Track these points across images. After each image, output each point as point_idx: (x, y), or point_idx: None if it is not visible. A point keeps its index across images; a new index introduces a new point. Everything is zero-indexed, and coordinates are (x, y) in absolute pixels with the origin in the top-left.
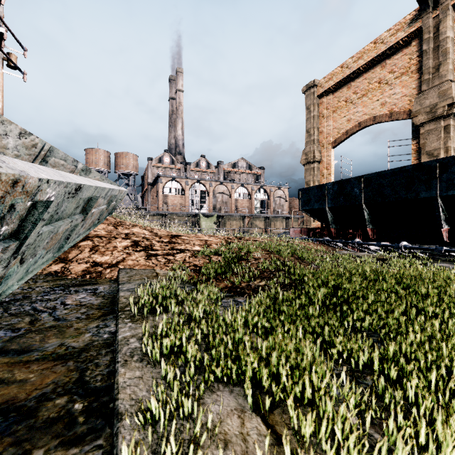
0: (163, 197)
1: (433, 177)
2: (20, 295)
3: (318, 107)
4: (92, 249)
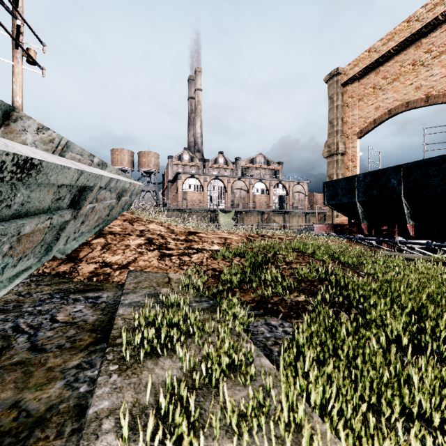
0: (183, 194)
1: None
2: (12, 304)
3: (342, 96)
4: (103, 247)
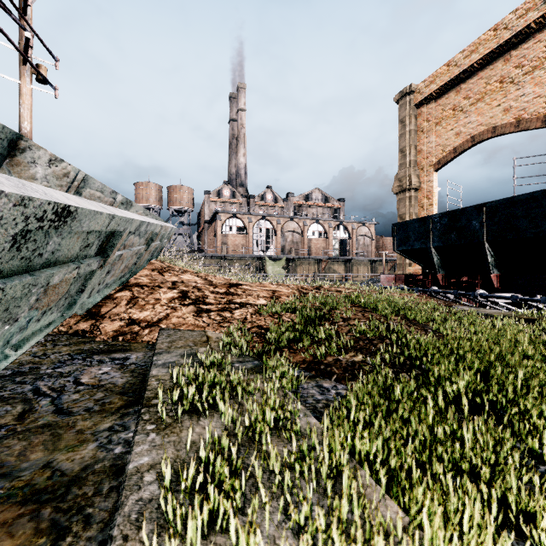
0: (222, 238)
1: None
2: (27, 365)
3: (416, 119)
4: (129, 301)
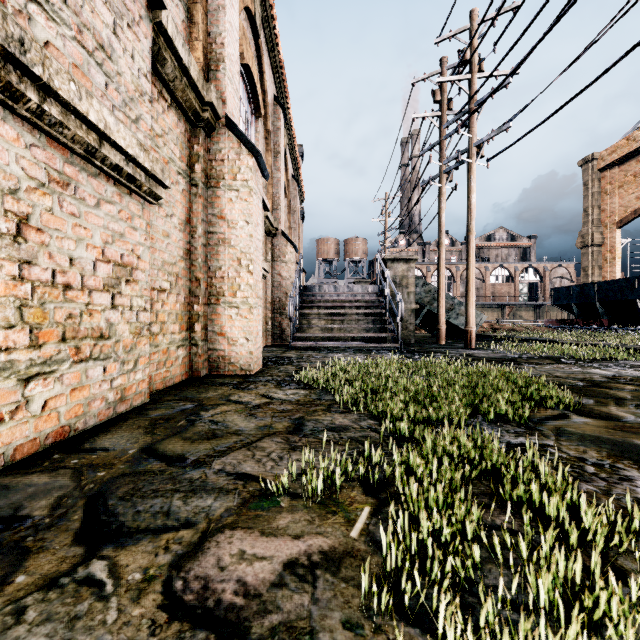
0: None
1: (633, 287)
2: None
3: (599, 182)
4: None
